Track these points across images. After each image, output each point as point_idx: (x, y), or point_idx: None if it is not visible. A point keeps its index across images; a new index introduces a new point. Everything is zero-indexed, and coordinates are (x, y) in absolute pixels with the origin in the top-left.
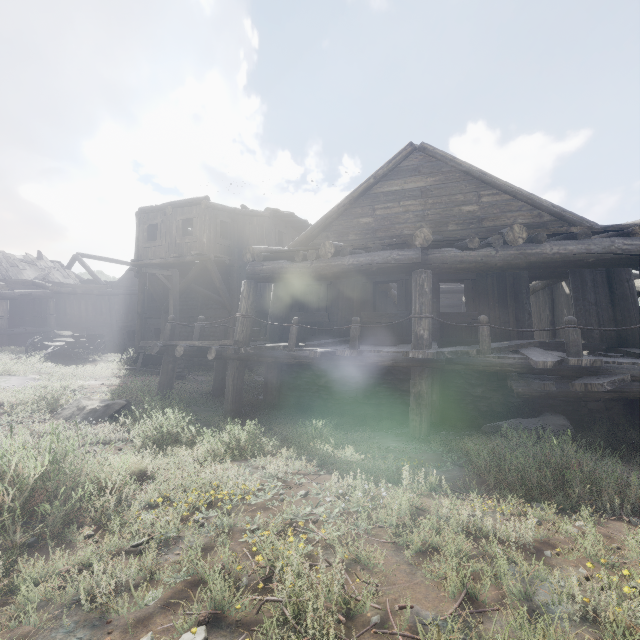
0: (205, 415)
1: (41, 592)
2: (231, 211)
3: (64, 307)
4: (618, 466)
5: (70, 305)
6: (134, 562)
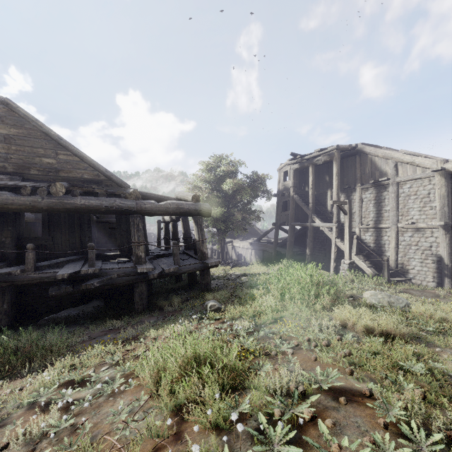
0: None
1: None
2: None
3: None
4: (95, 329)
5: None
6: None
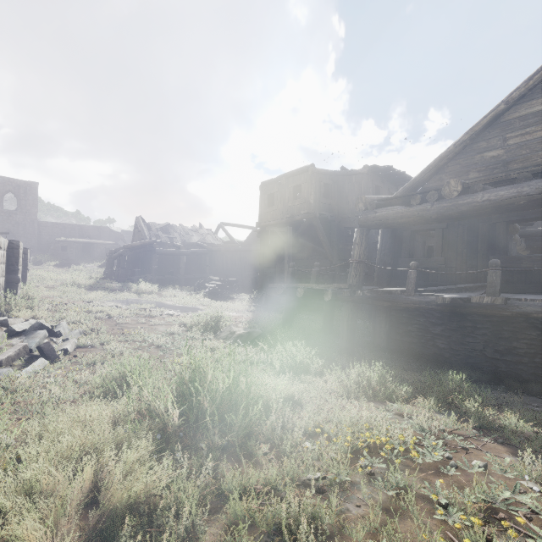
0: (321, 349)
1: (242, 506)
2: (332, 174)
3: (214, 260)
4: None
5: (217, 259)
6: (323, 506)
